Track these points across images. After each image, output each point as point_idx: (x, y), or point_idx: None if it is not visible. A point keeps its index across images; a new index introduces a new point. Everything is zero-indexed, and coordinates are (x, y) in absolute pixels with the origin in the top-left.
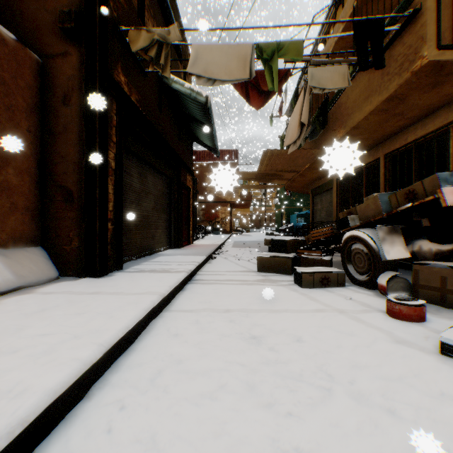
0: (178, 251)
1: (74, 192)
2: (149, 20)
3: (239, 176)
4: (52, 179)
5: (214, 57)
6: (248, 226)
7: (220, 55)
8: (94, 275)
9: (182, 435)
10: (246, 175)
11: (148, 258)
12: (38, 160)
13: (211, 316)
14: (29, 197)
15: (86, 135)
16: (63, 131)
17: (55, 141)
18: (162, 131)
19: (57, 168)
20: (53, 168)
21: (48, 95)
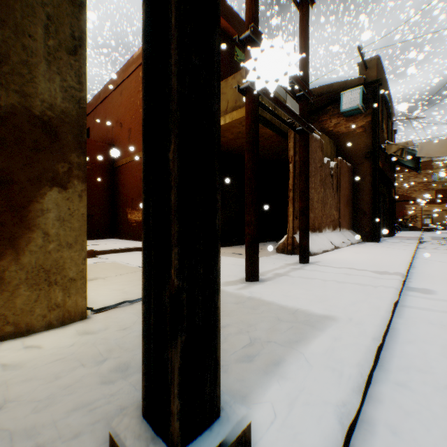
0: (392, 238)
1: (365, 211)
2: (382, 122)
3: (437, 183)
4: (356, 207)
5: (431, 147)
6: (442, 223)
7: (434, 145)
8: (375, 241)
9: (442, 257)
10: (445, 182)
11: (382, 239)
12: (352, 201)
13: (437, 253)
14: (351, 214)
15: (372, 191)
16: (360, 190)
17: (357, 194)
18: (385, 172)
19: (358, 203)
20: (356, 203)
21: (354, 178)
